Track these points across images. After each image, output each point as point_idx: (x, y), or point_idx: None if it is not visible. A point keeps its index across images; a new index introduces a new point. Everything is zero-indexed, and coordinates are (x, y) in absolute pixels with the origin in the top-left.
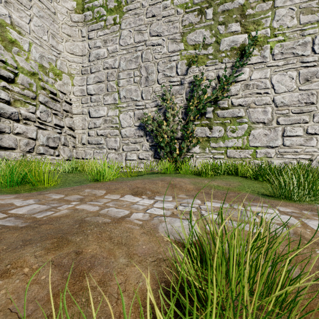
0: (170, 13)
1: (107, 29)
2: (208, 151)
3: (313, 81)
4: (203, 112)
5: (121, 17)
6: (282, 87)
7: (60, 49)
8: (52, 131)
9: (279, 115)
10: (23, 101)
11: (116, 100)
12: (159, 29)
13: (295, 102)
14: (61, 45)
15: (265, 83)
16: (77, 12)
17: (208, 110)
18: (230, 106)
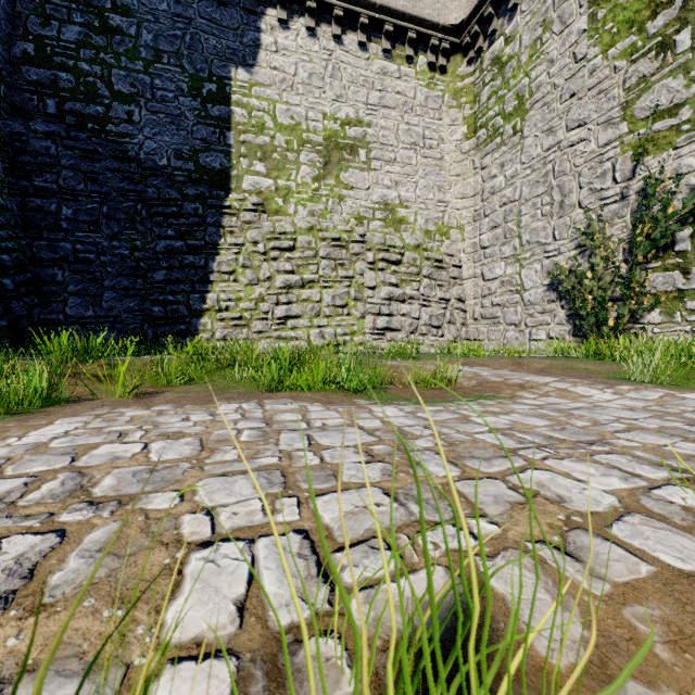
0: (601, 78)
1: (505, 145)
2: (679, 319)
3: None
4: (667, 243)
5: (523, 120)
6: None
7: (448, 199)
8: (436, 308)
9: None
10: (408, 280)
11: (516, 250)
12: (581, 113)
13: None
14: (448, 193)
15: None
16: (468, 138)
17: (680, 237)
18: None
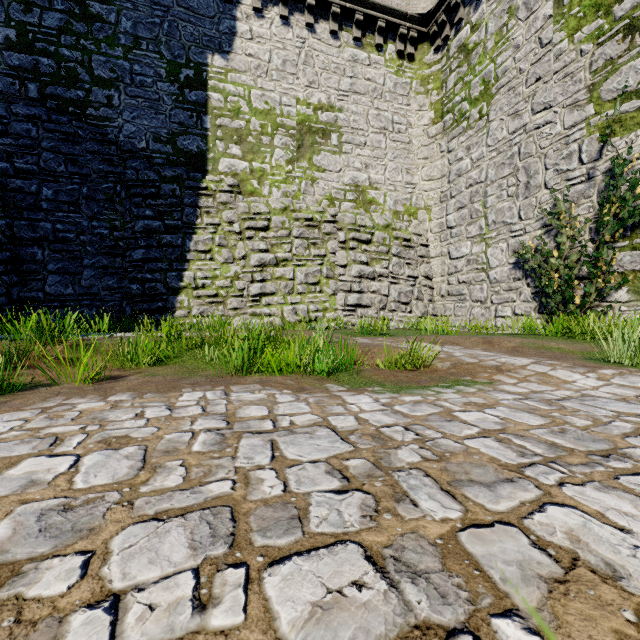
0: (567, 61)
1: (471, 129)
2: None
3: None
4: (635, 223)
5: (489, 104)
6: None
7: (415, 181)
8: (404, 285)
9: None
10: (378, 259)
11: (482, 230)
12: (547, 97)
13: None
14: (416, 176)
15: None
16: (435, 123)
17: None
18: None
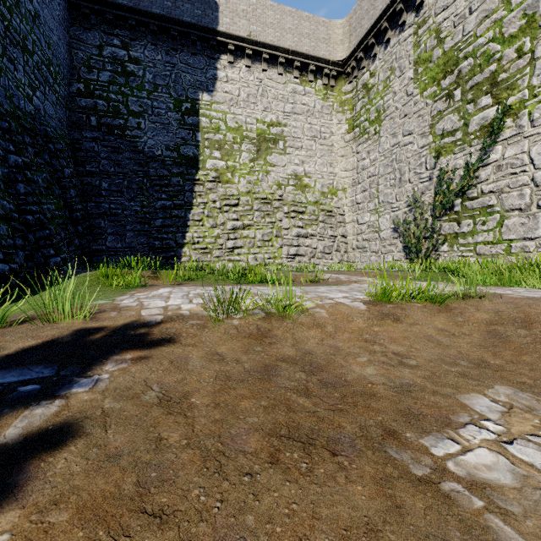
0: (420, 108)
1: (370, 140)
2: (456, 249)
3: None
4: (451, 206)
5: (380, 126)
6: None
7: (336, 171)
8: (328, 241)
9: (540, 197)
10: (310, 224)
11: (376, 206)
12: (410, 127)
13: None
14: (336, 168)
15: (522, 160)
16: (349, 133)
17: (456, 203)
18: (479, 195)
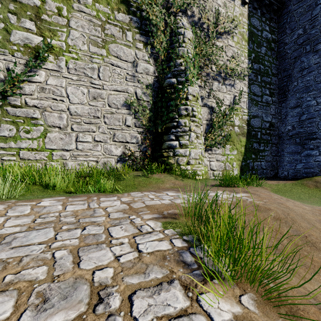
0: None
1: None
2: None
3: (99, 100)
4: None
5: None
6: (76, 99)
7: None
8: None
9: (74, 123)
10: None
11: None
12: None
13: (86, 114)
14: None
15: (61, 92)
16: None
17: None
18: (24, 105)
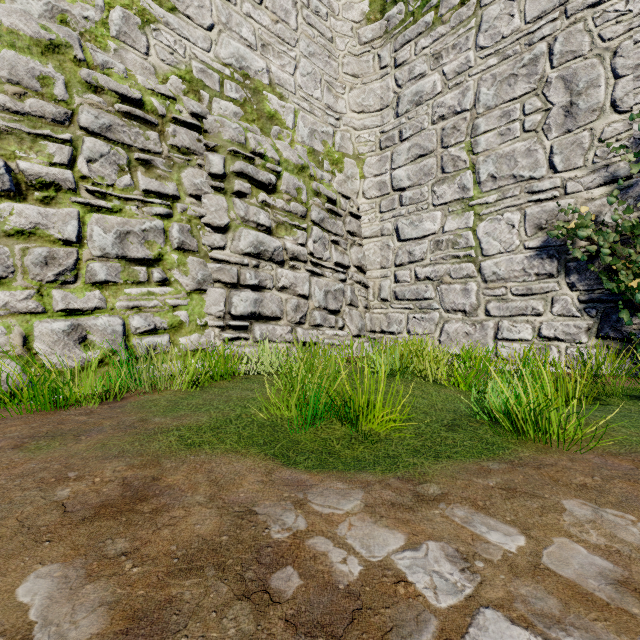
0: None
1: (443, 23)
2: None
3: None
4: None
5: None
6: None
7: (340, 108)
8: (332, 278)
9: None
10: (289, 225)
11: (466, 191)
12: None
13: None
14: (341, 100)
15: None
16: (371, 21)
17: None
18: None
